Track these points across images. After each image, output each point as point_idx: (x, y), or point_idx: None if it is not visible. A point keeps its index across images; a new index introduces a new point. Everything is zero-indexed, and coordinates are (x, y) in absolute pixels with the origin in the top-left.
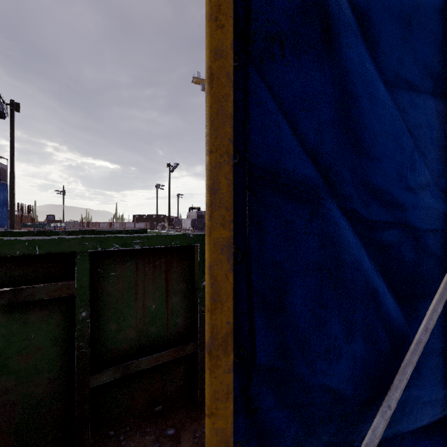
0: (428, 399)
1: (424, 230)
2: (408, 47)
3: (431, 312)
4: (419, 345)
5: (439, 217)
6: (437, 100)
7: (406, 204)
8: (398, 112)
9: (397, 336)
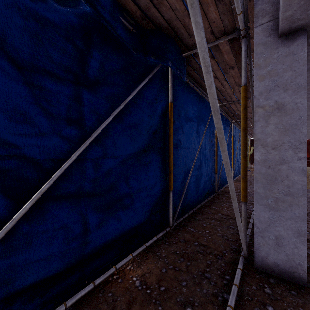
0: (38, 259)
1: (44, 160)
2: (39, 49)
3: (22, 208)
4: (3, 230)
5: (58, 152)
6: (76, 86)
7: (19, 144)
8: (30, 87)
9: (1, 227)
